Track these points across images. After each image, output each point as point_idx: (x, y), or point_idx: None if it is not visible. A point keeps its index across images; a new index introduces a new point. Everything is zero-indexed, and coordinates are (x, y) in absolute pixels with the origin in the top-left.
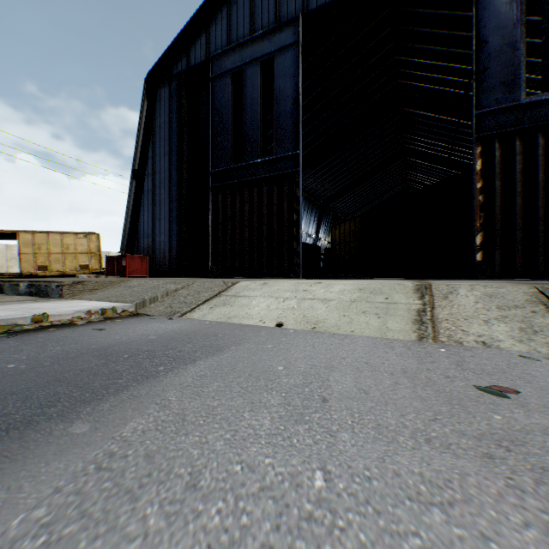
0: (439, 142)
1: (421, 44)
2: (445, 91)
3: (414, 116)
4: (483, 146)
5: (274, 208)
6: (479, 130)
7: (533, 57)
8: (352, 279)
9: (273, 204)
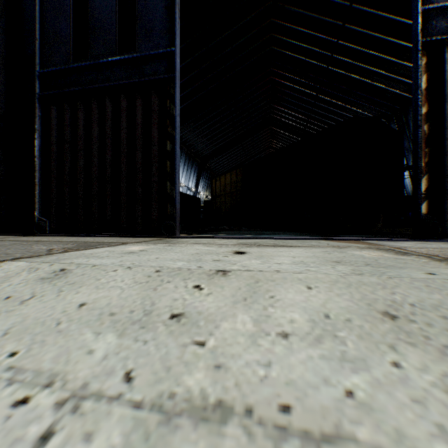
0: (299, 114)
1: (297, 6)
2: (311, 63)
3: (282, 86)
4: (428, 57)
5: (138, 131)
6: (425, 34)
7: (388, 35)
8: (253, 238)
9: (135, 126)
